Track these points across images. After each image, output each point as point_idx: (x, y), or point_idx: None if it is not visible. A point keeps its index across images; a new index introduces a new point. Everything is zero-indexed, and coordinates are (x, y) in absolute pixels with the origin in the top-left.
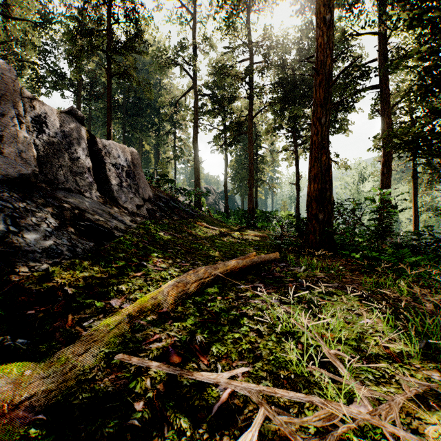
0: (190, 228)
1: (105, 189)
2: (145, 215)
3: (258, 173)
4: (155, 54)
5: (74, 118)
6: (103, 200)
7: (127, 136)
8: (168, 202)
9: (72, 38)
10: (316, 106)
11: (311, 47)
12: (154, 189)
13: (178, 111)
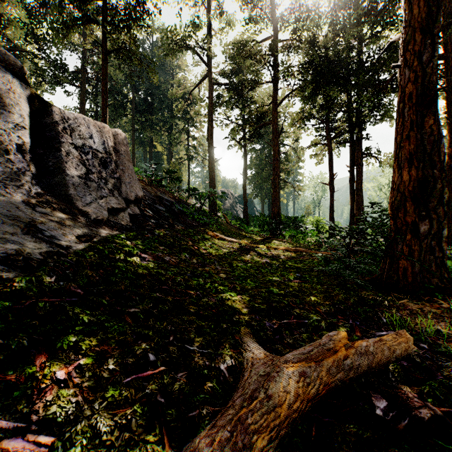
0: (197, 242)
1: (56, 182)
2: (124, 224)
3: (280, 174)
4: (163, 36)
5: (4, 67)
6: (37, 200)
7: (138, 136)
8: (172, 206)
9: (58, 6)
10: (412, 32)
11: (350, 16)
12: (155, 189)
13: (191, 107)
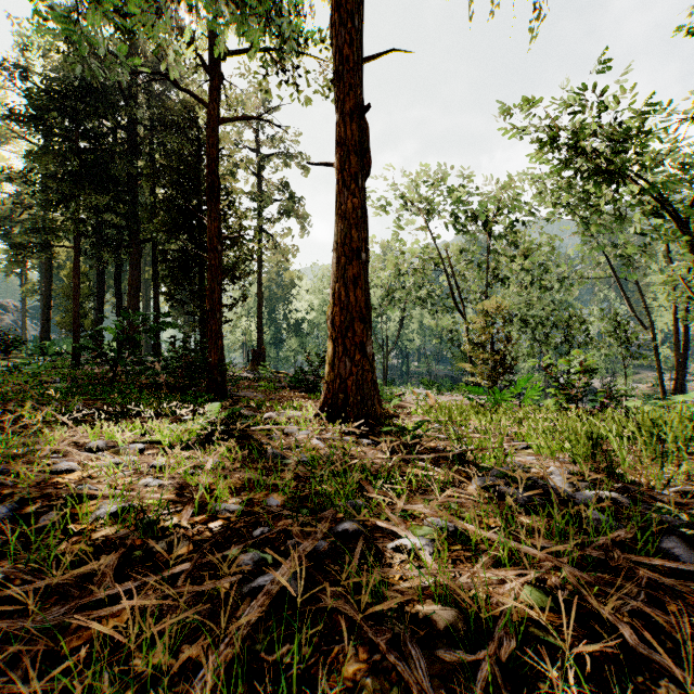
0: None
1: None
2: None
3: None
4: None
5: None
6: None
7: None
8: None
9: None
10: (44, 306)
11: None
12: None
13: None
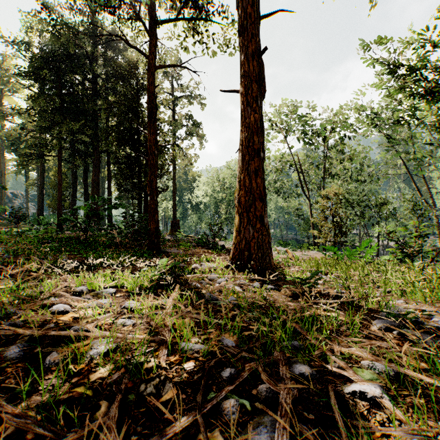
0: None
1: None
2: None
3: None
4: None
5: None
6: None
7: None
8: None
9: None
10: (39, 194)
11: None
12: None
13: None
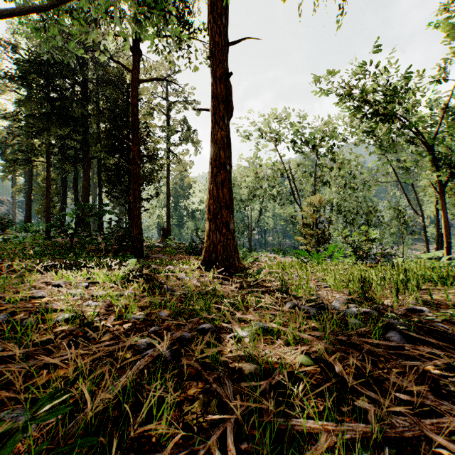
0: None
1: None
2: None
3: None
4: None
5: None
6: None
7: None
8: None
9: None
10: (27, 200)
11: None
12: None
13: None
